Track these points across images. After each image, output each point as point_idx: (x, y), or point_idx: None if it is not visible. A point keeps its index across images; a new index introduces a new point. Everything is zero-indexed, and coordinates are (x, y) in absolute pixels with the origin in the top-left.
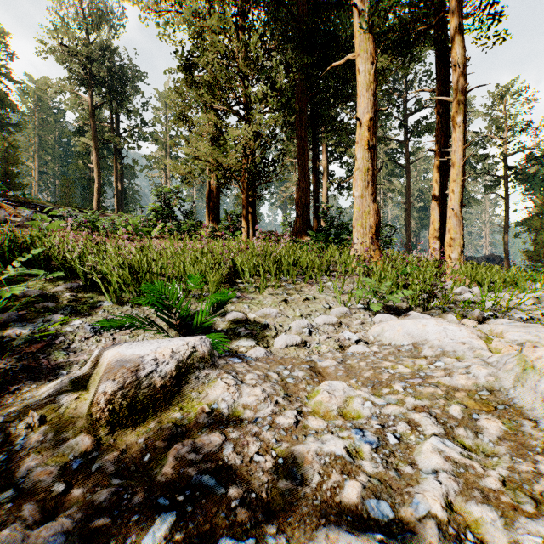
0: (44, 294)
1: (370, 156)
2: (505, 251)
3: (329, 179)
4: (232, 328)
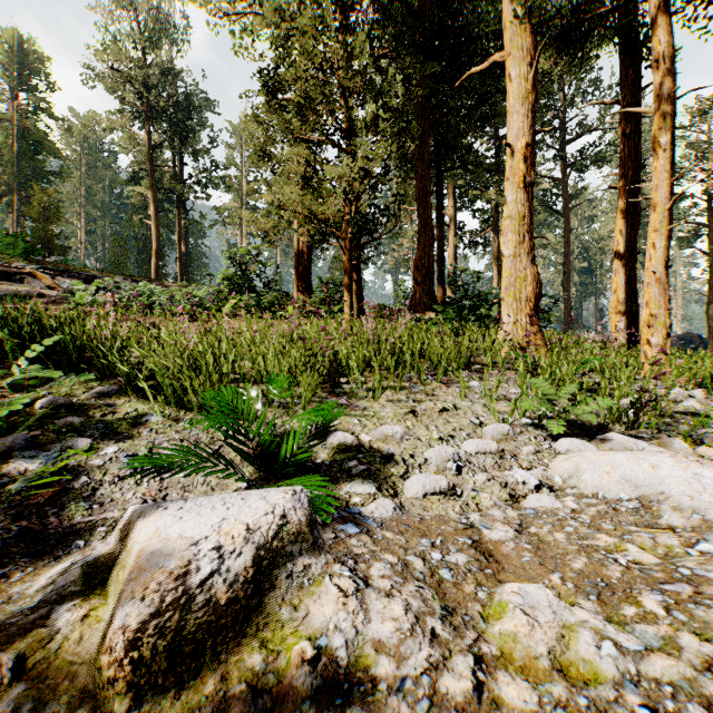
0: (69, 403)
1: (526, 198)
2: (708, 328)
3: (457, 233)
4: (338, 460)
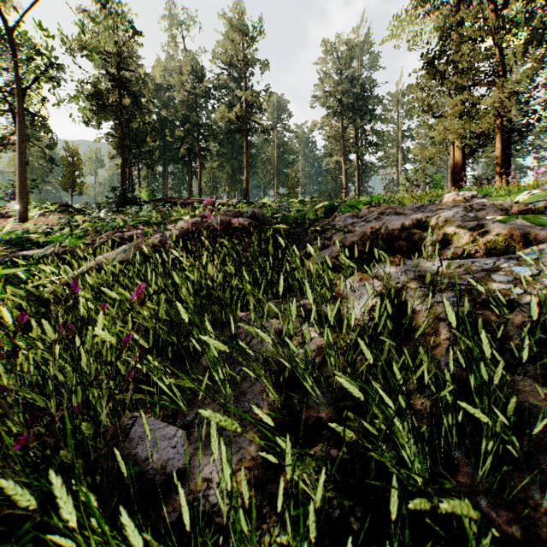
0: None
1: None
2: None
3: None
4: None
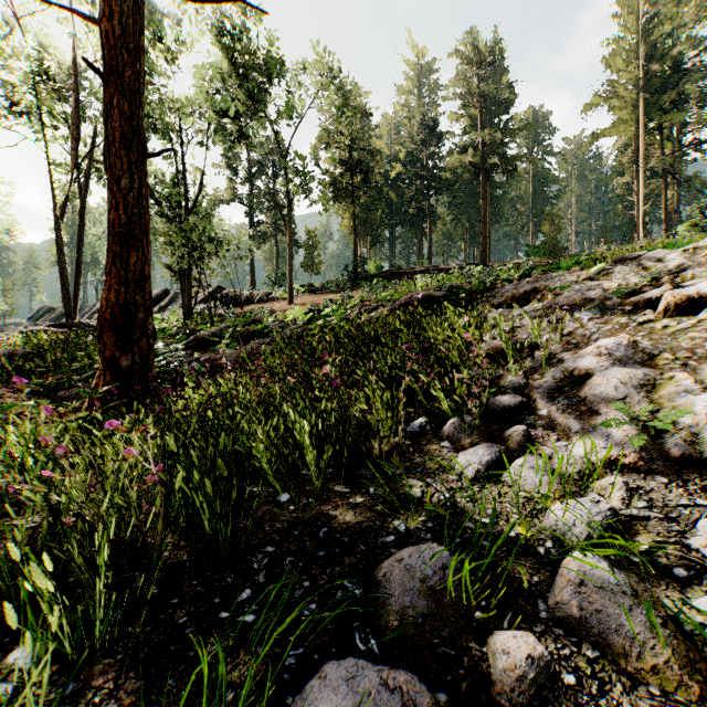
0: None
1: None
2: None
3: None
4: None
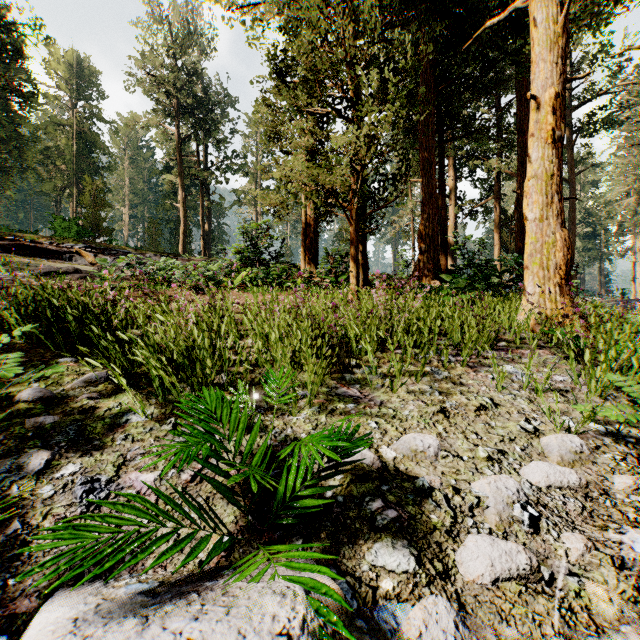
0: (49, 396)
1: (555, 154)
2: None
3: (457, 203)
4: (355, 496)
